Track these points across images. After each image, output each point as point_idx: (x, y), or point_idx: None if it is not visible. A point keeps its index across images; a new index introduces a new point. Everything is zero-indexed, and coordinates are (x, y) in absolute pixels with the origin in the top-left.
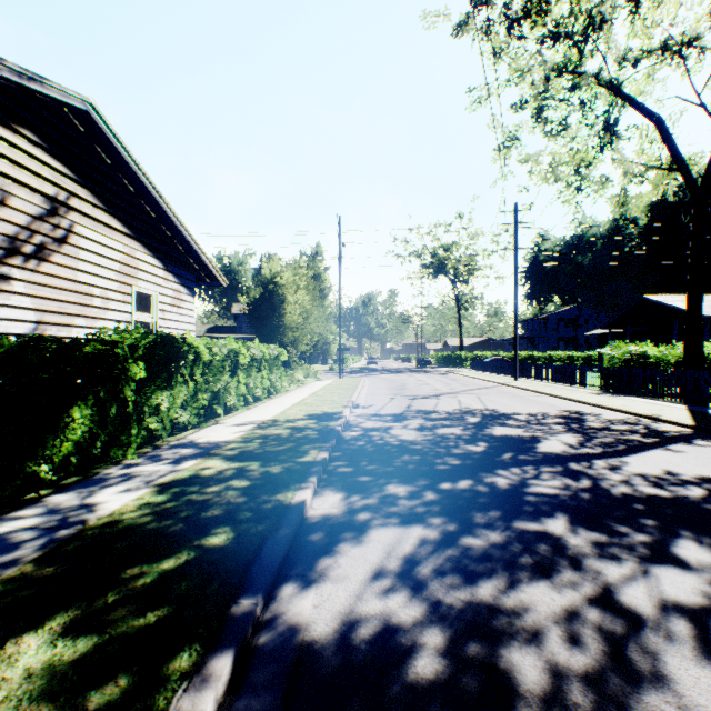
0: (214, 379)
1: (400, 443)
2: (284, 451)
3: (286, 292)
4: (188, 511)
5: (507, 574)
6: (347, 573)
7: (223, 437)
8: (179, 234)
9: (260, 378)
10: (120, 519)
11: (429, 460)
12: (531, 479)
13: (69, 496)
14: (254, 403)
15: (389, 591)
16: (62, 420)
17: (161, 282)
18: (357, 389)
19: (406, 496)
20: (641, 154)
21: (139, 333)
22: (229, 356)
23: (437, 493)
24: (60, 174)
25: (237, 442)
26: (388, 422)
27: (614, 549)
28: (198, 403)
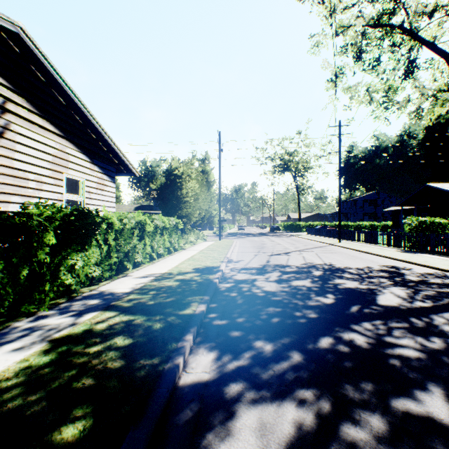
0: (125, 242)
1: (264, 295)
2: (170, 303)
3: (182, 181)
4: (60, 380)
5: None
6: None
7: (126, 288)
8: (101, 137)
9: (162, 241)
10: None
11: (289, 313)
12: (385, 336)
13: None
14: (159, 258)
15: None
16: None
17: (88, 172)
18: (231, 248)
19: (274, 356)
20: (434, 81)
21: (56, 208)
22: (137, 225)
23: (302, 354)
24: None
25: (135, 294)
26: (253, 275)
27: None
28: (110, 261)
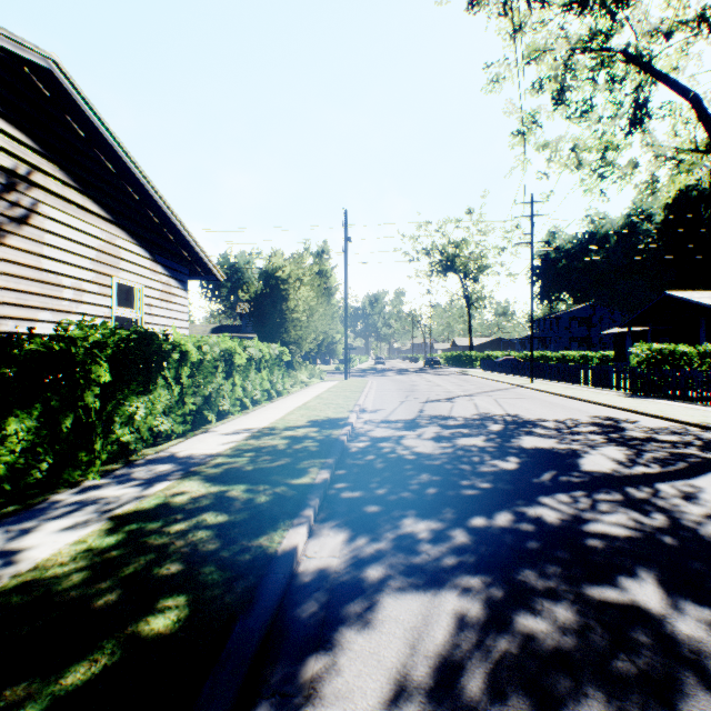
0: (205, 381)
1: (415, 458)
2: (278, 469)
3: (288, 288)
4: (136, 565)
5: (604, 700)
6: (350, 692)
7: (210, 449)
8: (168, 222)
9: (259, 379)
10: (40, 579)
11: (452, 482)
12: (587, 511)
13: None
14: (253, 407)
15: None
16: None
17: (148, 274)
18: (364, 391)
19: (429, 537)
20: (674, 136)
21: (107, 329)
22: (222, 355)
23: (469, 534)
24: (19, 144)
25: (224, 456)
26: (399, 430)
27: None
28: (184, 409)
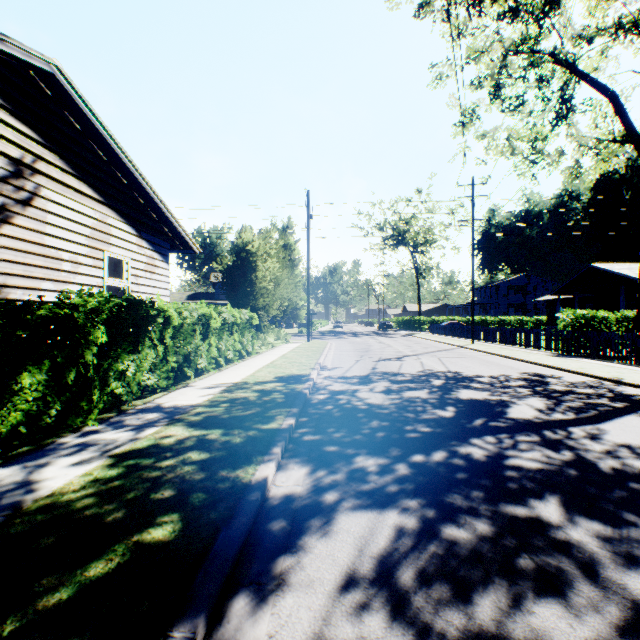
0: (185, 342)
1: (367, 408)
2: (250, 417)
3: (257, 260)
4: (136, 491)
5: (506, 585)
6: (311, 581)
7: (191, 400)
8: (152, 202)
9: (231, 341)
10: (58, 502)
11: (398, 427)
12: (508, 450)
13: (12, 470)
14: (227, 365)
15: (363, 611)
16: (10, 387)
17: (134, 248)
18: (324, 351)
19: (376, 470)
20: (595, 128)
21: (103, 297)
22: (200, 319)
23: (410, 467)
24: (25, 137)
25: (203, 406)
26: (354, 385)
27: (627, 546)
28: (167, 366)
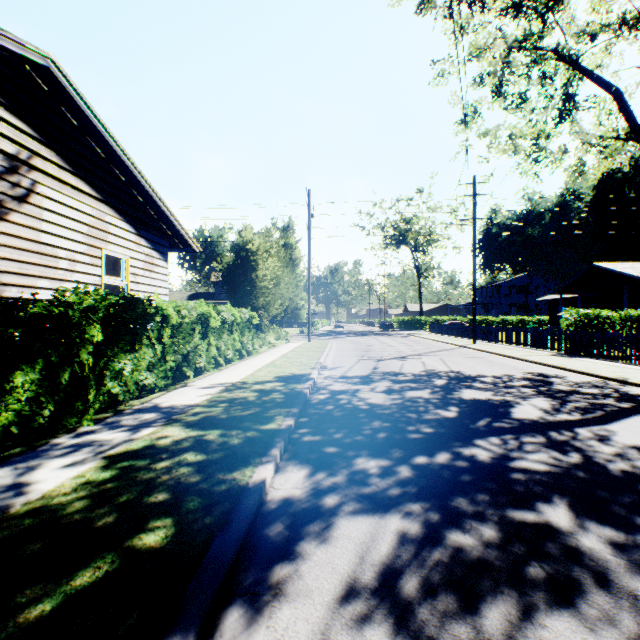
0: (184, 341)
1: (368, 408)
2: (249, 417)
3: (257, 259)
4: (128, 494)
5: (516, 596)
6: (309, 591)
7: (189, 400)
8: (151, 200)
9: (231, 340)
10: (47, 505)
11: (400, 427)
12: (514, 451)
13: (3, 472)
14: (226, 365)
15: (364, 624)
16: (1, 387)
17: (133, 247)
18: (325, 351)
19: (378, 472)
20: (598, 125)
21: (99, 295)
22: (199, 318)
23: (412, 469)
24: (21, 132)
25: (201, 406)
26: (355, 384)
27: None
28: (166, 366)
